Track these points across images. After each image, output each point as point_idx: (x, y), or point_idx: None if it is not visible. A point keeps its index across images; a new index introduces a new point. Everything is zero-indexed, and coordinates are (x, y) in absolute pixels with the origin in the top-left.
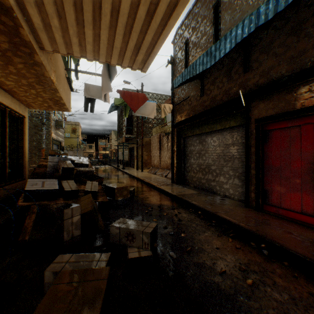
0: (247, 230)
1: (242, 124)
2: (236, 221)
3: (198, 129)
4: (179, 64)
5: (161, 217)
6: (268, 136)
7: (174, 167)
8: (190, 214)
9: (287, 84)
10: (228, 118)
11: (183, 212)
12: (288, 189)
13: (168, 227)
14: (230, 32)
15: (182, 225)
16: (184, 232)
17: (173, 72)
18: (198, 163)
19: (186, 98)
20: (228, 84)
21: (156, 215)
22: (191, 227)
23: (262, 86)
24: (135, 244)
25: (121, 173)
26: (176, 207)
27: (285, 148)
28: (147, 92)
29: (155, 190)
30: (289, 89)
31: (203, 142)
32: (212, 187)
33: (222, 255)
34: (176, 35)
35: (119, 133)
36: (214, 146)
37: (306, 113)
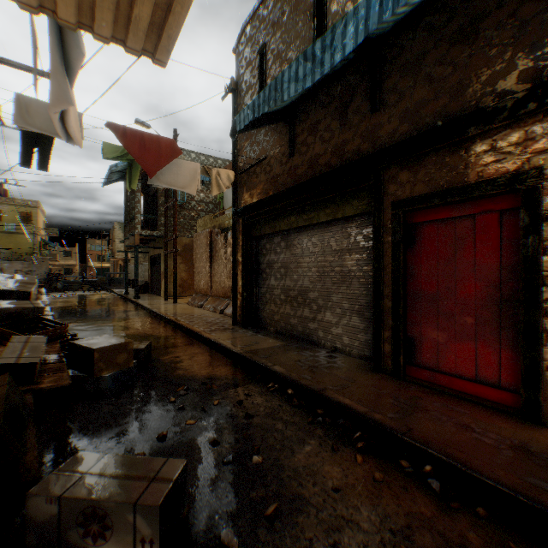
0: (391, 431)
1: (367, 212)
2: (366, 407)
3: (285, 221)
4: (247, 92)
5: (206, 410)
6: (416, 234)
7: (239, 293)
8: (271, 396)
9: (453, 135)
10: (341, 200)
11: (255, 391)
12: (452, 335)
13: (220, 441)
14: (355, 11)
15: (253, 430)
16: (259, 450)
17: (237, 108)
18: (284, 286)
19: (260, 160)
20: (341, 133)
21: (196, 406)
22: (274, 433)
23: (406, 138)
24: (110, 543)
25: (132, 308)
26: (242, 381)
27: (448, 258)
28: (187, 150)
29: (199, 341)
30: (455, 145)
31: (293, 245)
32: (310, 333)
33: (351, 512)
34: (241, 36)
35: (128, 227)
36: (314, 255)
37: (488, 191)
